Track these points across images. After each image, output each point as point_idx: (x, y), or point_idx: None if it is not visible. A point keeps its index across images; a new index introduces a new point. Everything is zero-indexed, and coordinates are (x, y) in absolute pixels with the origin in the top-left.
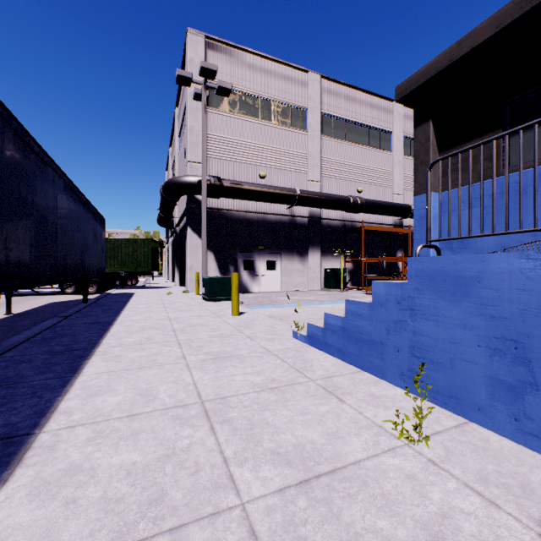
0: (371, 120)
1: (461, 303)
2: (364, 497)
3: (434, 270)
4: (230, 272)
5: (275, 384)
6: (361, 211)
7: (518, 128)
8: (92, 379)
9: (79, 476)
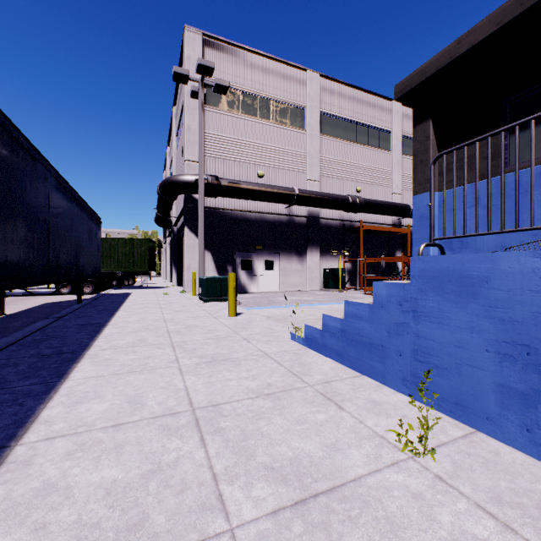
0: (370, 119)
1: (467, 305)
2: (366, 520)
3: (439, 270)
4: (228, 272)
5: (271, 389)
6: (360, 211)
7: (529, 118)
8: (79, 385)
9: (53, 496)
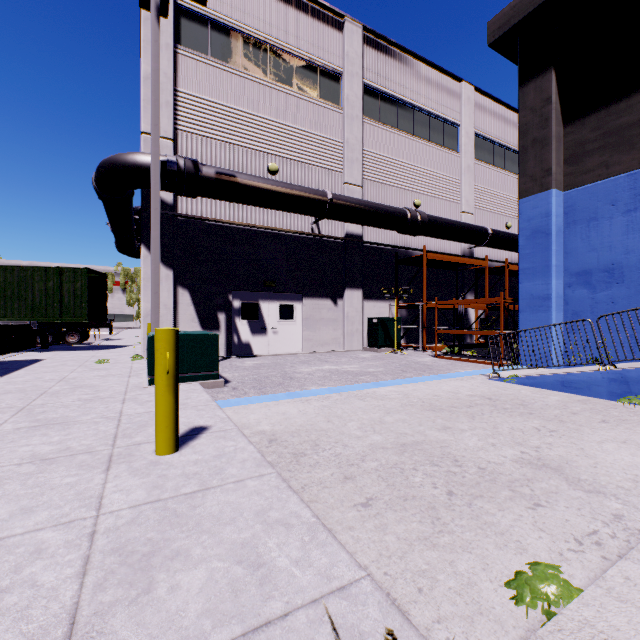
0: (432, 104)
1: None
2: None
3: None
4: (218, 323)
5: None
6: (421, 232)
7: None
8: None
9: None
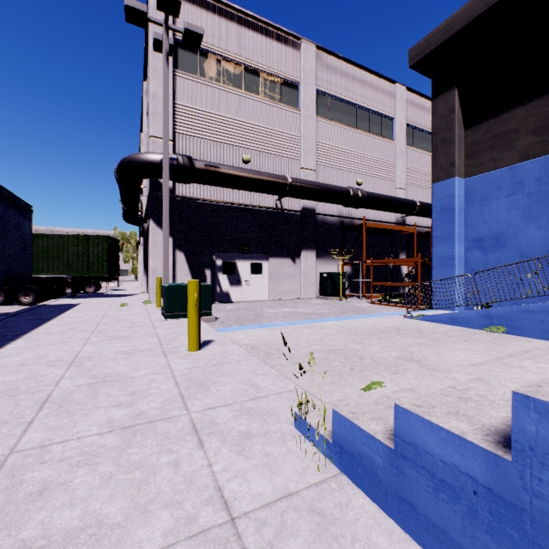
0: (372, 103)
1: None
2: None
3: None
4: (205, 277)
5: None
6: (362, 206)
7: None
8: None
9: None
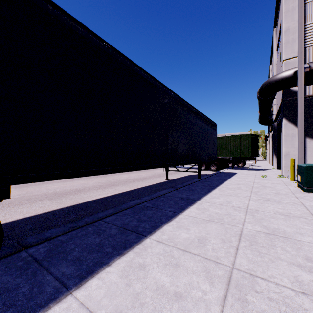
0: None
1: None
2: None
3: None
4: None
5: None
6: None
7: None
8: None
9: None
